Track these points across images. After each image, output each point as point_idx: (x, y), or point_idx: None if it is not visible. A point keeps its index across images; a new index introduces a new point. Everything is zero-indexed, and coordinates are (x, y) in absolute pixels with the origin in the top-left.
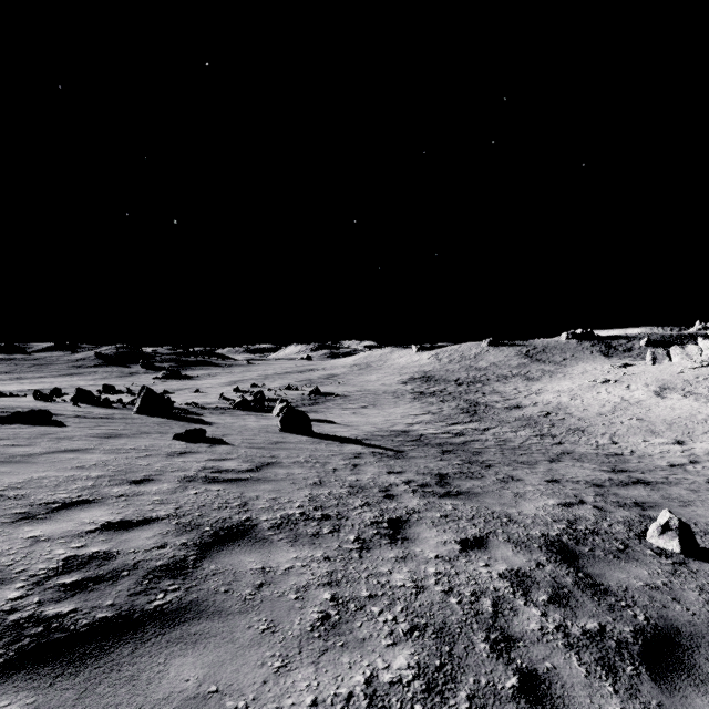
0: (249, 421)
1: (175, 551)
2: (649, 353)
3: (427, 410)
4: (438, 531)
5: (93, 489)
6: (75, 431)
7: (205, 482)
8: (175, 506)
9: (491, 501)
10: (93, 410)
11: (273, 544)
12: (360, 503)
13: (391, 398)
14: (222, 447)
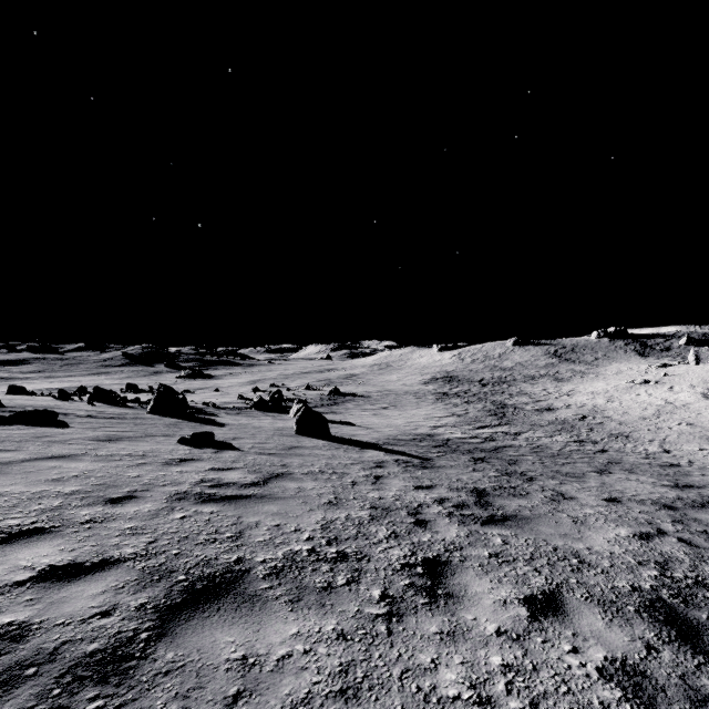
0: (265, 422)
1: (124, 621)
2: (692, 353)
3: (451, 412)
4: (491, 581)
5: (57, 511)
6: (76, 433)
7: (198, 501)
8: (149, 539)
9: (547, 530)
10: (107, 409)
11: (266, 607)
12: (385, 533)
13: (413, 398)
14: (229, 452)
